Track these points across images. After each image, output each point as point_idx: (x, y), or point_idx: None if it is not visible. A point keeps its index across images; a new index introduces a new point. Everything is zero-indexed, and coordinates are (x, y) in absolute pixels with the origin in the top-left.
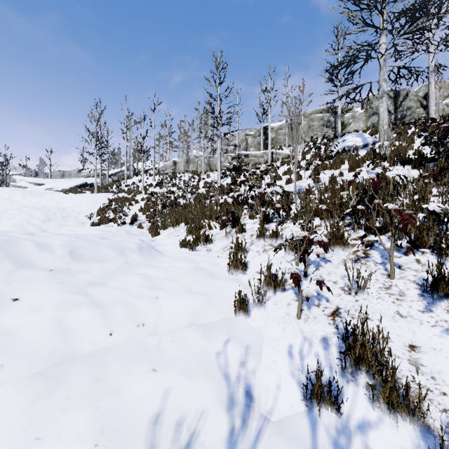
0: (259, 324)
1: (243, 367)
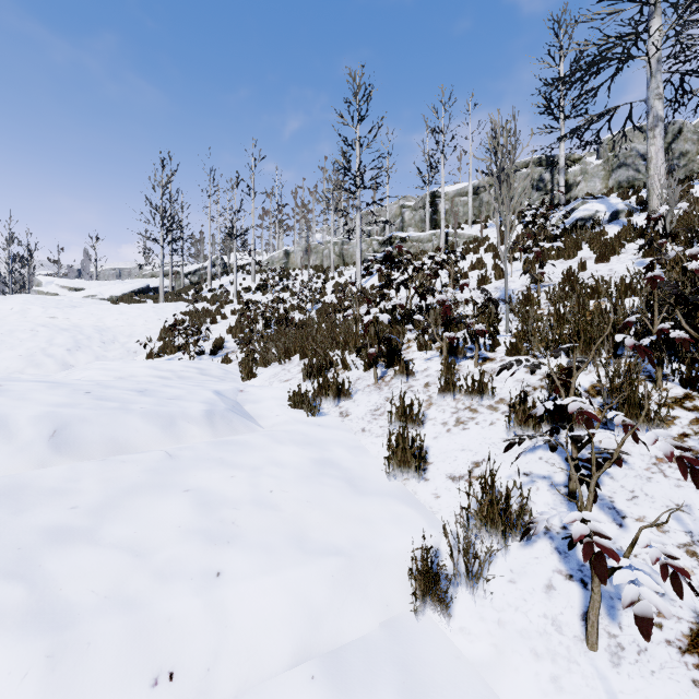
0: (482, 650)
1: None
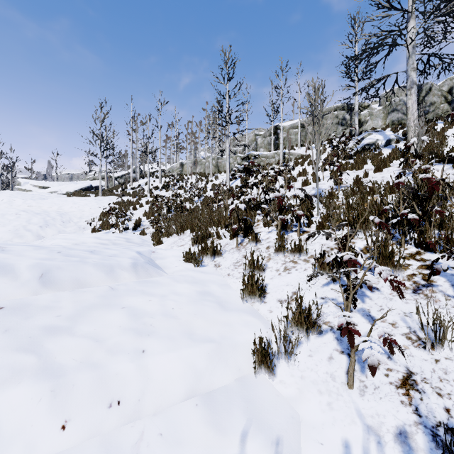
0: (291, 391)
1: None
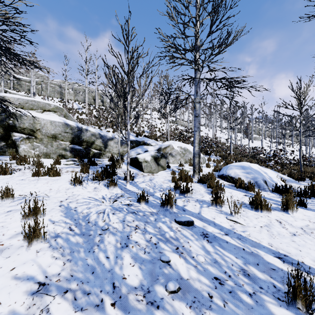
0: None
1: None
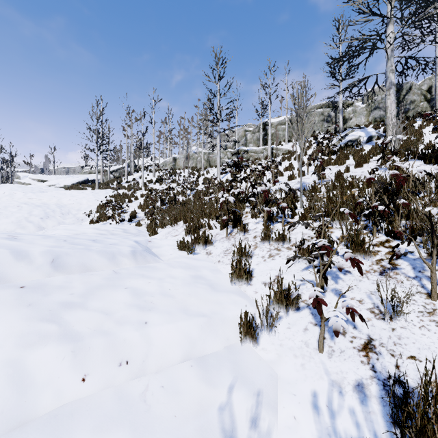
0: (271, 356)
1: (254, 428)
